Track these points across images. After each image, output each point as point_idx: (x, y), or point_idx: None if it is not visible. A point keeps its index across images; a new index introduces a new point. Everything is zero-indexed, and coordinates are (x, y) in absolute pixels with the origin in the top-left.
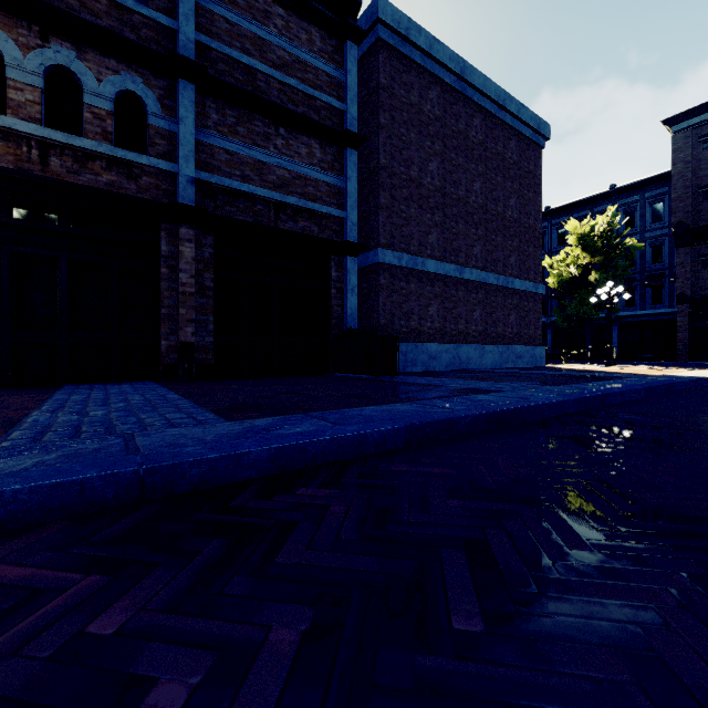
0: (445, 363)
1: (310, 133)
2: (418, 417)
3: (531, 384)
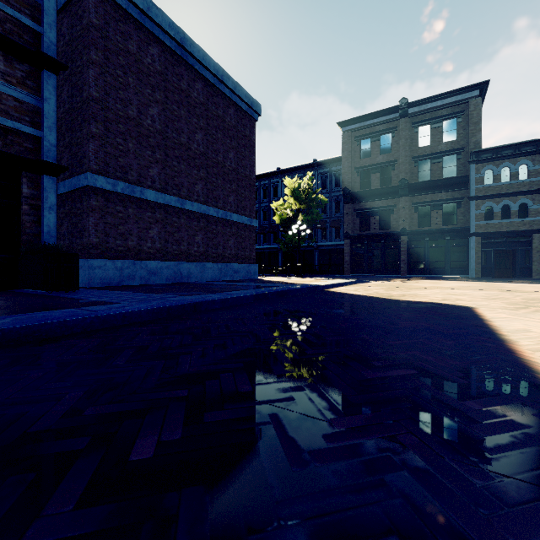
0: (166, 277)
1: None
2: None
3: (182, 294)
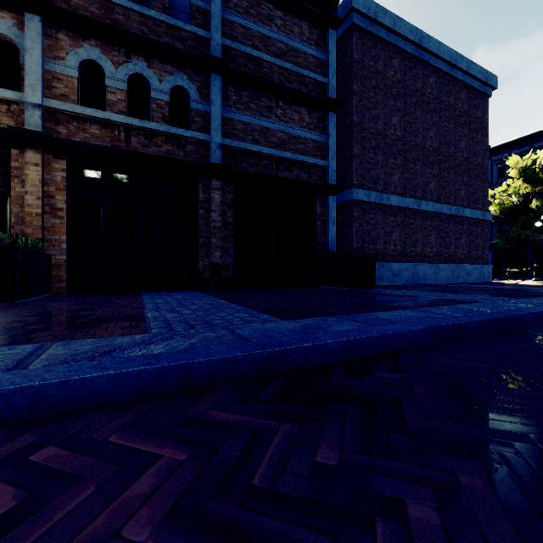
0: (405, 278)
1: (301, 103)
2: (433, 321)
3: (497, 296)
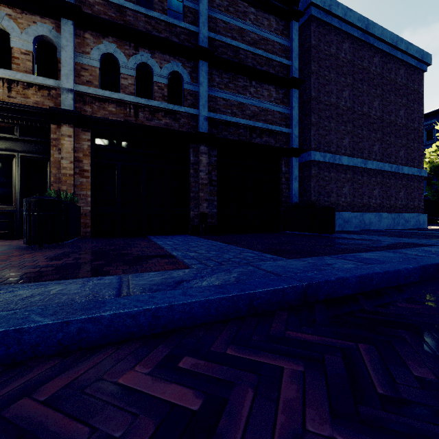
0: (354, 225)
1: (269, 82)
2: (417, 261)
3: None
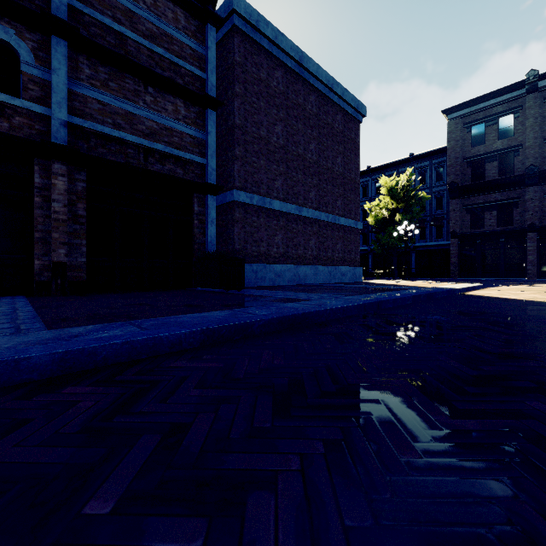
0: (287, 279)
1: (175, 93)
2: (219, 322)
3: (338, 294)
